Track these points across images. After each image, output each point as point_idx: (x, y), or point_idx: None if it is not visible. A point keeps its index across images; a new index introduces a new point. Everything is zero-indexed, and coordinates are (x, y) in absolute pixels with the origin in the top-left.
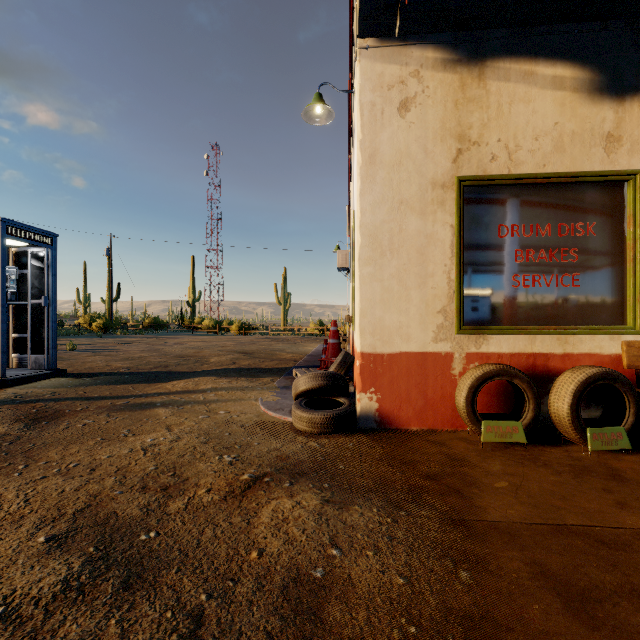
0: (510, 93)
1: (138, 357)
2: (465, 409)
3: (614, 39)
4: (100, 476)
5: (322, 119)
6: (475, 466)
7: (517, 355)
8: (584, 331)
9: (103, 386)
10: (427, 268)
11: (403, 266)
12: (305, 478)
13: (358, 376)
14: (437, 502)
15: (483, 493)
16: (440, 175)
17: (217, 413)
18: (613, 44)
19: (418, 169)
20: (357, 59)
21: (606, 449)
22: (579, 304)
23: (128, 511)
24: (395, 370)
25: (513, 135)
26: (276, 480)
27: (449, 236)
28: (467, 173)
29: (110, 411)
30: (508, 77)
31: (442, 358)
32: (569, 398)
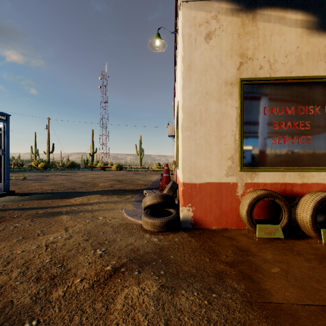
0: (271, 29)
1: (59, 183)
2: (246, 217)
3: None
4: (11, 268)
5: (160, 48)
6: (255, 255)
7: (275, 184)
8: (314, 170)
9: (35, 201)
10: (222, 132)
11: (208, 131)
12: (148, 266)
13: (181, 197)
14: (236, 285)
15: (265, 277)
16: (229, 77)
17: (98, 218)
18: None
19: (216, 74)
20: (180, 8)
21: None
22: (311, 154)
23: (21, 299)
24: (203, 193)
25: (272, 54)
26: (129, 269)
27: (235, 113)
28: (245, 76)
29: (33, 217)
30: (269, 20)
31: (231, 186)
32: (310, 211)
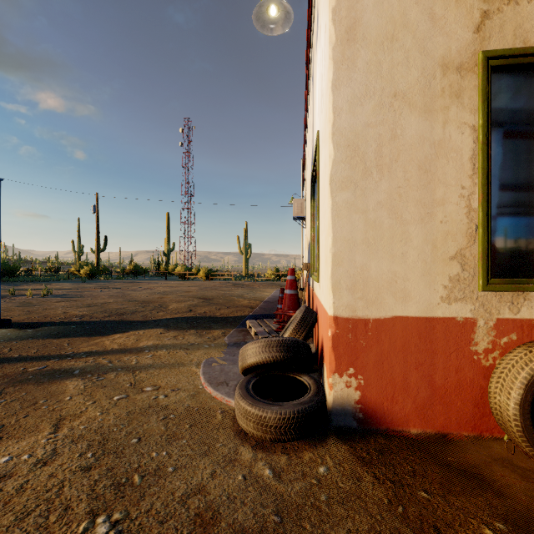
0: None
1: (102, 303)
2: (519, 421)
3: None
4: None
5: (278, 26)
6: None
7: None
8: None
9: (38, 340)
10: (434, 192)
11: (397, 190)
12: None
13: (330, 351)
14: None
15: None
16: (455, 52)
17: (141, 389)
18: None
19: (420, 45)
20: None
21: None
22: None
23: None
24: (385, 343)
25: None
26: None
27: (469, 143)
28: (497, 47)
29: (9, 384)
30: None
31: (458, 327)
32: None
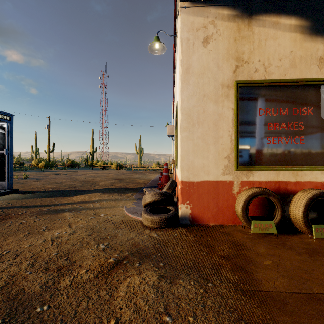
0: (265, 34)
1: (61, 182)
2: (242, 214)
3: (323, 4)
4: (20, 260)
5: (159, 51)
6: (249, 249)
7: (269, 182)
8: (307, 169)
9: (38, 199)
10: (219, 133)
11: (205, 132)
12: (148, 259)
13: (179, 194)
14: (230, 276)
15: (257, 269)
16: (226, 80)
17: (99, 215)
18: (323, 7)
19: (214, 76)
20: (179, 13)
21: (323, 237)
22: (304, 153)
23: (32, 288)
24: (200, 191)
25: (267, 58)
26: (130, 261)
27: (231, 115)
28: (241, 79)
29: (38, 214)
30: (264, 25)
31: (227, 184)
32: (302, 208)
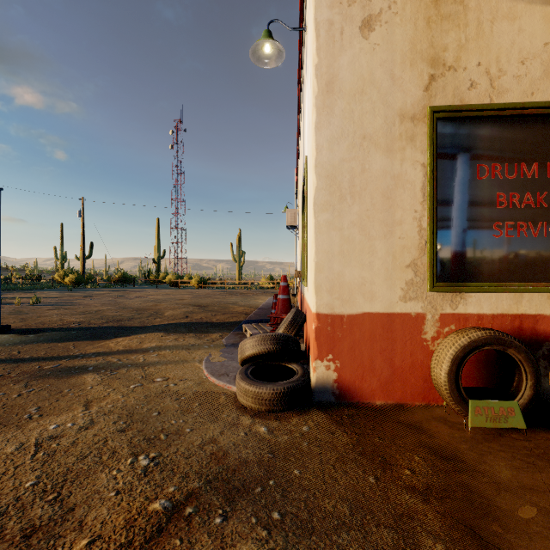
0: (492, 9)
1: (96, 310)
2: (447, 385)
3: None
4: None
5: (271, 61)
6: (473, 469)
7: (500, 316)
8: None
9: (43, 344)
10: (394, 214)
11: (366, 212)
12: (246, 500)
13: (313, 341)
14: None
15: (508, 532)
16: (409, 105)
17: (153, 380)
18: None
19: (383, 98)
20: None
21: None
22: None
23: None
24: (356, 334)
25: (495, 58)
26: (203, 509)
27: (420, 177)
28: (441, 103)
29: (31, 378)
30: None
31: (412, 320)
32: None
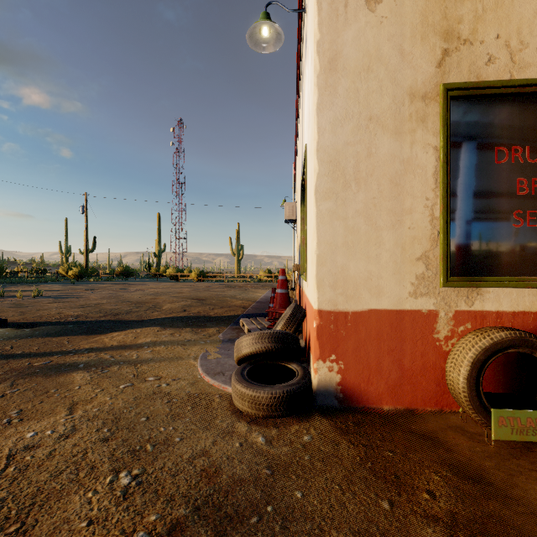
0: None
1: (95, 304)
2: (466, 392)
3: None
4: None
5: (269, 45)
6: (503, 493)
7: (522, 314)
8: None
9: (37, 339)
10: (403, 202)
11: (372, 200)
12: (240, 532)
13: (315, 340)
14: None
15: None
16: (420, 83)
17: (144, 379)
18: None
19: (392, 76)
20: None
21: None
22: None
23: None
24: (362, 333)
25: (516, 29)
26: None
27: (432, 161)
28: (455, 80)
29: (19, 376)
30: None
31: (423, 318)
32: None
